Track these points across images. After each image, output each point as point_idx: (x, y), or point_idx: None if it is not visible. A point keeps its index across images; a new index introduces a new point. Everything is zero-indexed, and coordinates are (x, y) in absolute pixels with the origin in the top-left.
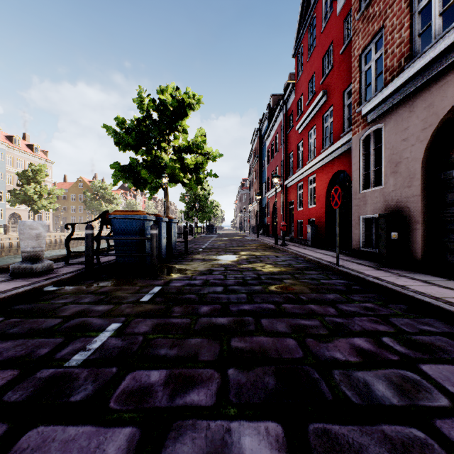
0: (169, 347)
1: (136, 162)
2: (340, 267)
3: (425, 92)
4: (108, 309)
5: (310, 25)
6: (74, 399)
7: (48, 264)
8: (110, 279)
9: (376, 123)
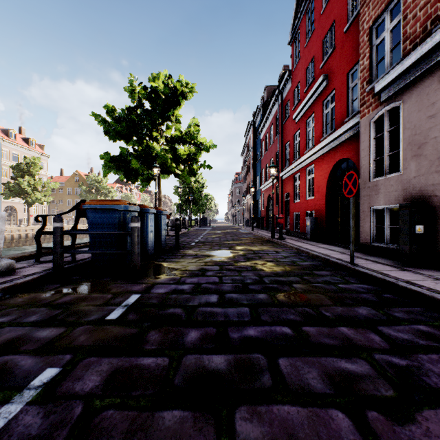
0: (123, 437)
1: (126, 151)
2: (356, 267)
3: None
4: (55, 336)
5: (308, 8)
6: None
7: (7, 264)
8: (80, 283)
9: (392, 100)
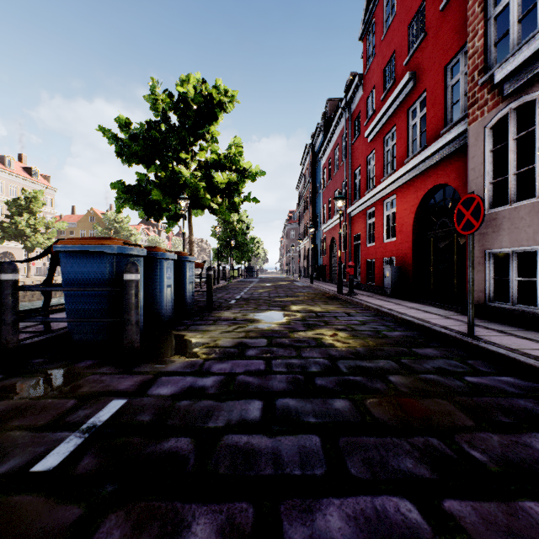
0: None
1: (145, 178)
2: (481, 343)
3: None
4: None
5: None
6: None
7: None
8: (36, 373)
9: (522, 93)
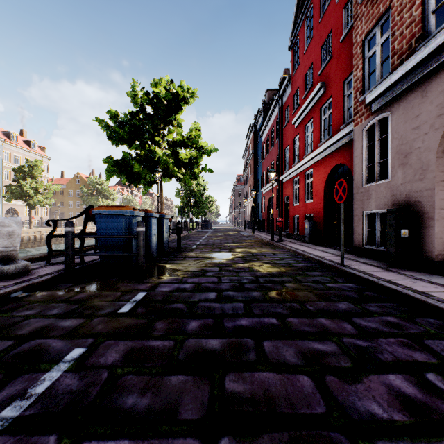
0: (141, 391)
1: (129, 156)
2: (345, 268)
3: (442, 74)
4: (76, 325)
5: (307, 16)
6: None
7: (23, 265)
8: (90, 282)
9: (381, 111)
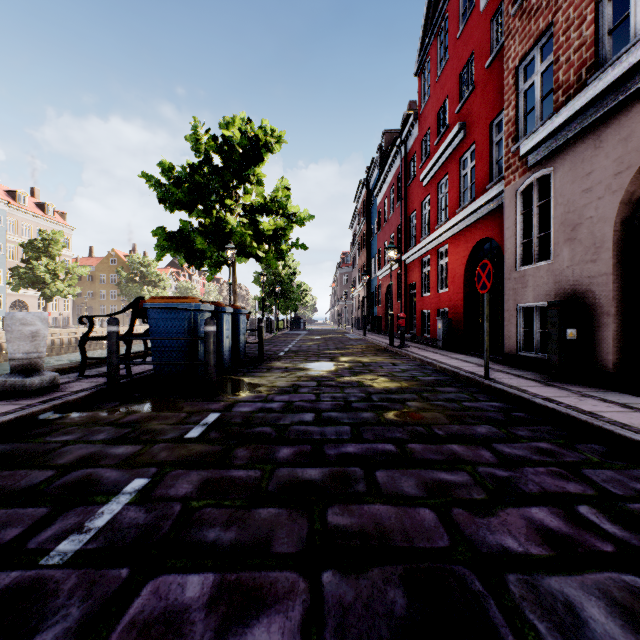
0: (224, 525)
1: (189, 226)
2: (490, 382)
3: (621, 118)
4: (133, 453)
5: (440, 28)
6: (42, 639)
7: (50, 378)
8: (143, 401)
9: (542, 166)
